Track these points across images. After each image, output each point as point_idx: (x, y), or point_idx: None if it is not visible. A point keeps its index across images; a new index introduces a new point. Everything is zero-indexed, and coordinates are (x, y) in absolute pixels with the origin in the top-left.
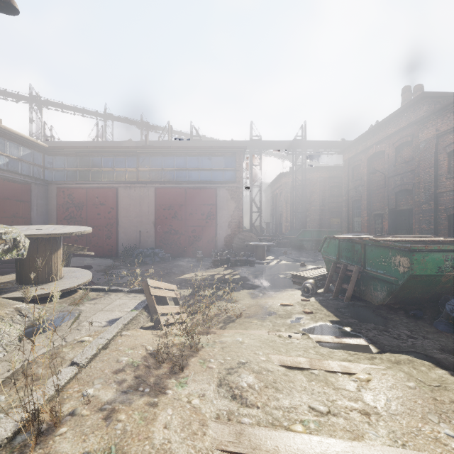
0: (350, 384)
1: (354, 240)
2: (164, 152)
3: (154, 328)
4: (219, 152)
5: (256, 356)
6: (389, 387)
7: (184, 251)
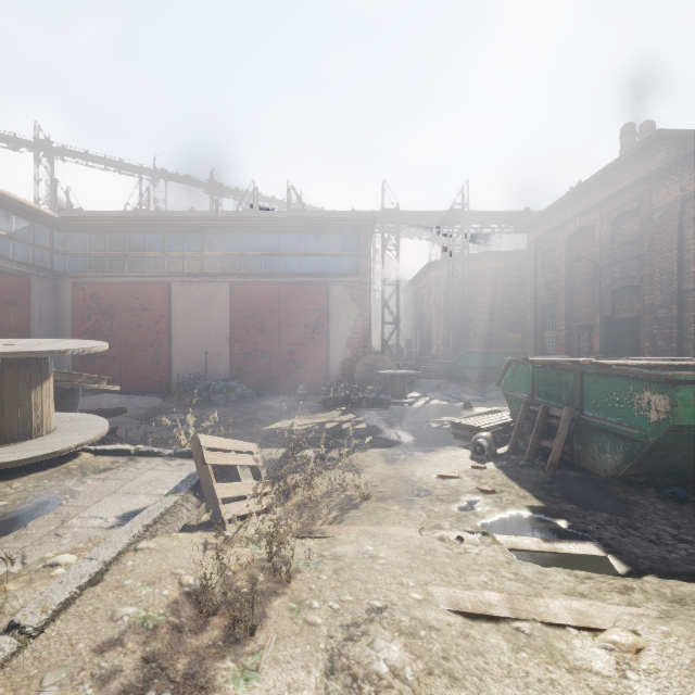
0: (601, 658)
1: (561, 366)
2: (244, 227)
3: (210, 526)
4: (333, 226)
5: (403, 591)
6: (688, 669)
7: (276, 384)
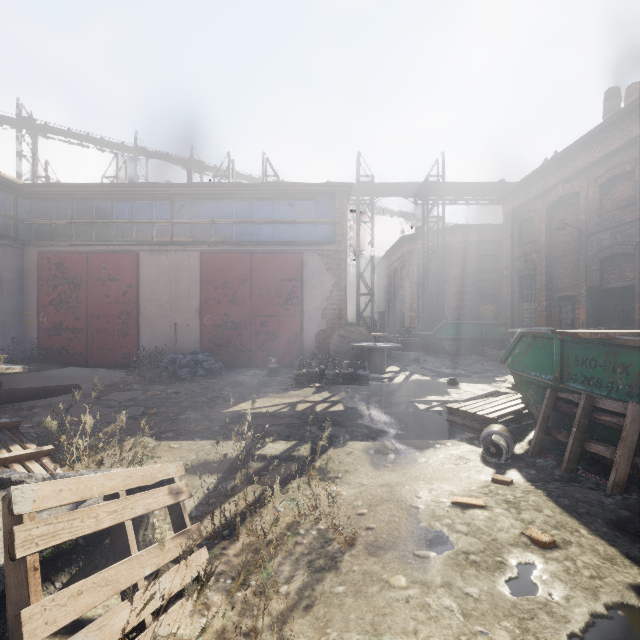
0: None
1: (617, 341)
2: (215, 194)
3: None
4: (307, 193)
5: None
6: None
7: (248, 357)
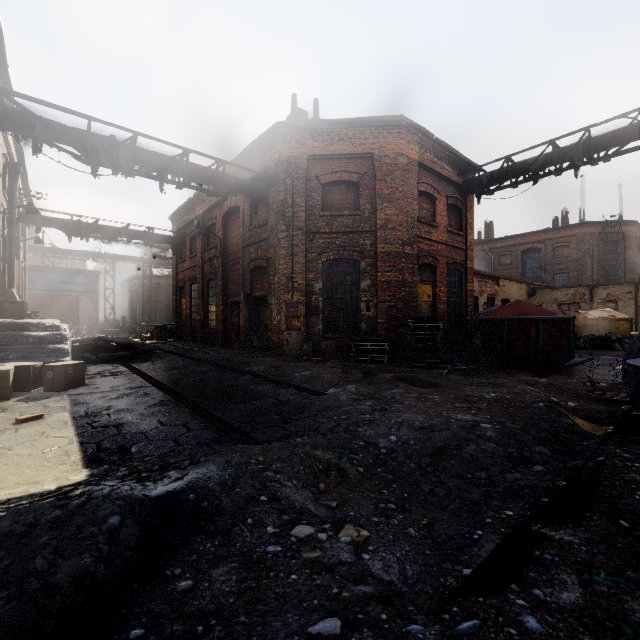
0: None
1: (141, 325)
2: (33, 269)
3: None
4: (81, 272)
5: None
6: None
7: None
